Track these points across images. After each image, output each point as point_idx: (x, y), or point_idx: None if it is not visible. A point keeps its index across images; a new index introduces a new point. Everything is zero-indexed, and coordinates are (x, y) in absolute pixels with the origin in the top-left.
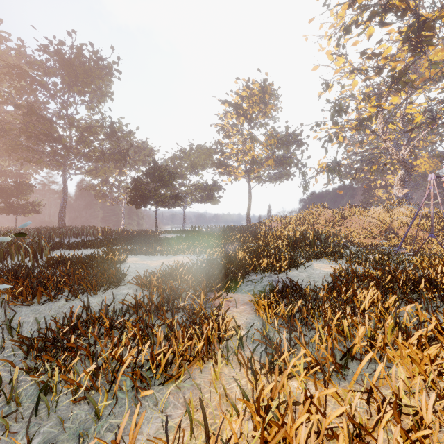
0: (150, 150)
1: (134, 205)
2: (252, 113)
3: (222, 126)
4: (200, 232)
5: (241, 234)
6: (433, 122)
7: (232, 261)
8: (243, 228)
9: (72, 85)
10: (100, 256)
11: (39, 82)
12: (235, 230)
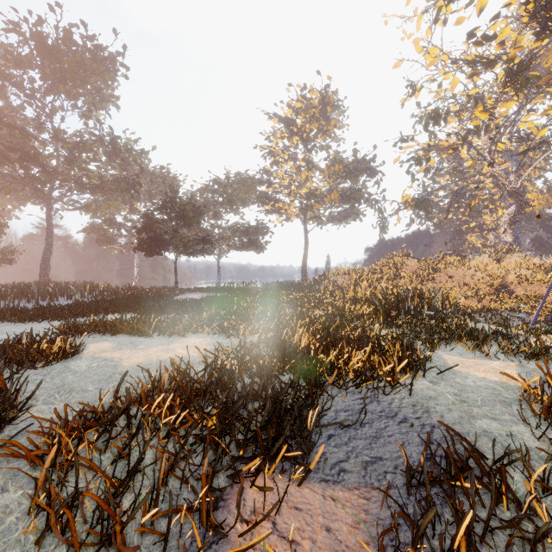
0: (173, 179)
1: (143, 251)
2: (310, 131)
3: (269, 149)
4: (237, 291)
5: (296, 293)
6: None
7: (287, 354)
8: (297, 284)
9: (57, 83)
10: (33, 341)
11: (7, 76)
12: (287, 287)
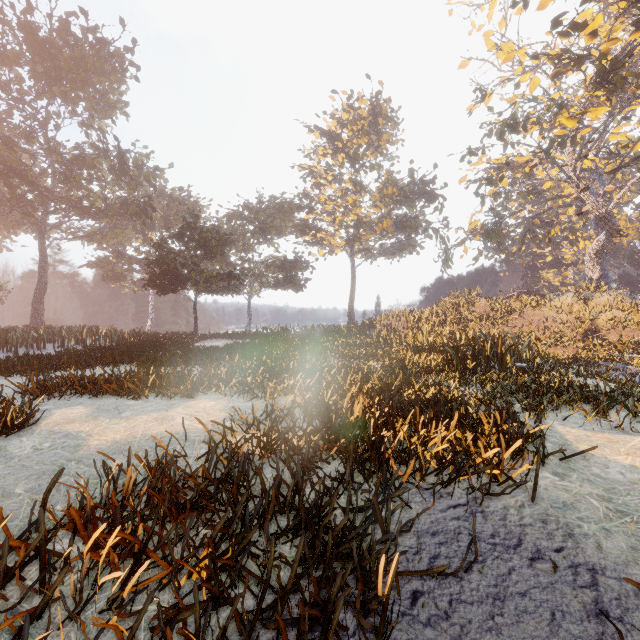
0: (194, 203)
1: (154, 288)
2: (358, 148)
3: (310, 168)
4: (270, 337)
5: (342, 339)
6: None
7: (333, 428)
8: (343, 329)
9: (51, 84)
10: None
11: None
12: (331, 333)
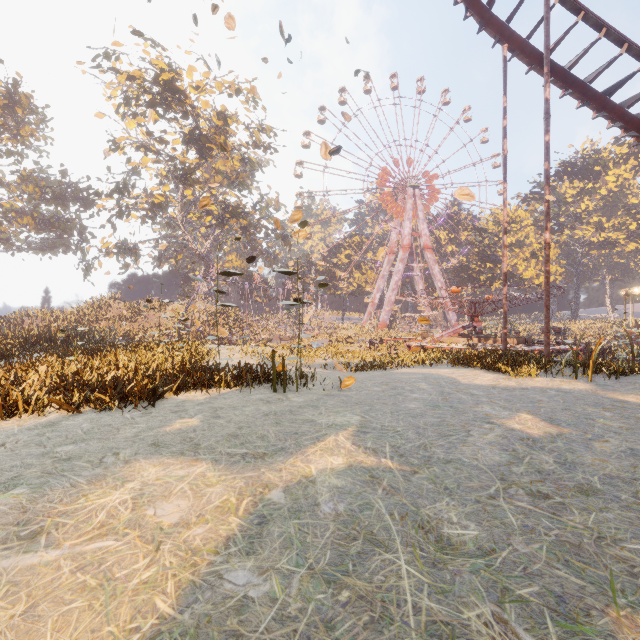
0: None
1: None
2: None
3: None
4: None
5: None
6: (223, 225)
7: None
8: None
9: None
10: None
11: None
12: None
